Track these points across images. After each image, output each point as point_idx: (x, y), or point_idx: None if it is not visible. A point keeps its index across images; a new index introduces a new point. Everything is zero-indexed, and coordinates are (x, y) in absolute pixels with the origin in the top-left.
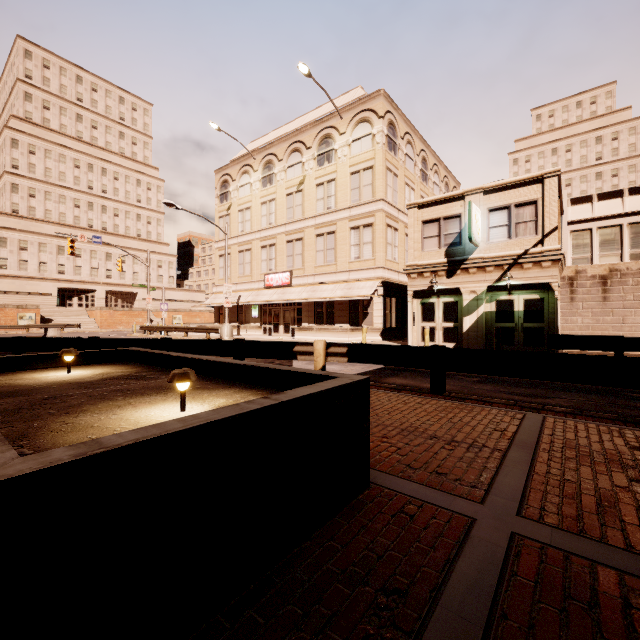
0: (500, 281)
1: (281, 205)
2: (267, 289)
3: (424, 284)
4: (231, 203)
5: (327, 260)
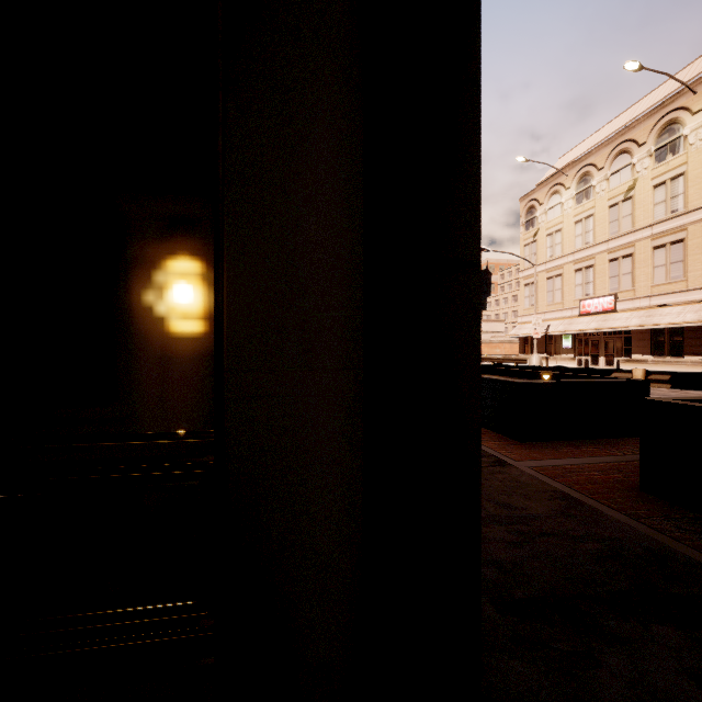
0: None
1: (601, 220)
2: (582, 317)
3: None
4: (538, 229)
5: (670, 276)
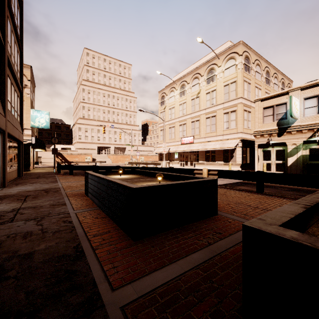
0: (311, 138)
1: (188, 105)
2: (182, 145)
3: (264, 140)
4: (165, 106)
5: (211, 130)
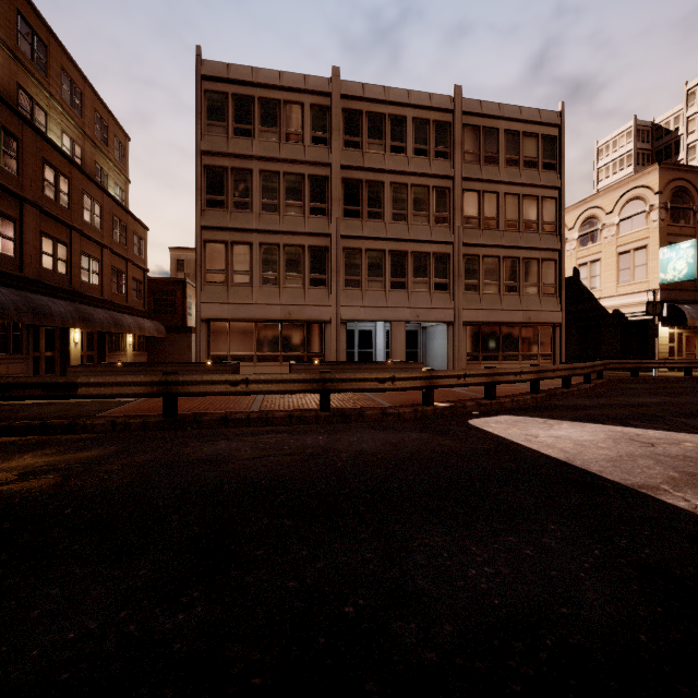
0: None
1: None
2: None
3: None
4: None
5: None
